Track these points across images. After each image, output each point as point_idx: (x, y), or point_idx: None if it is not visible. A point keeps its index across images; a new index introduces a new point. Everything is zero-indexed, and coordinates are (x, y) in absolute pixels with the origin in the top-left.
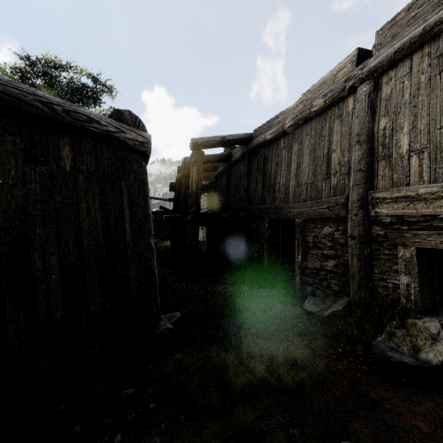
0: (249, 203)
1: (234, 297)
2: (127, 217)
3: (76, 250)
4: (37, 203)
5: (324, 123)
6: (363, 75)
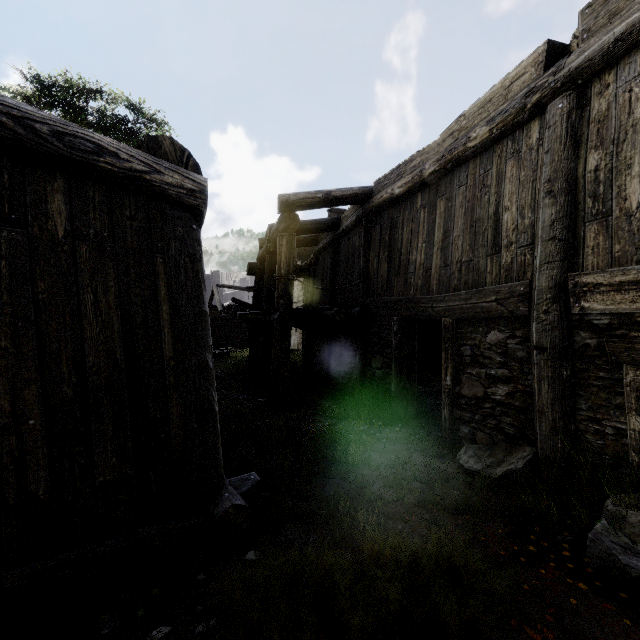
0: (367, 294)
1: (346, 443)
2: (166, 317)
3: (74, 374)
4: (3, 294)
5: (489, 165)
6: (557, 84)
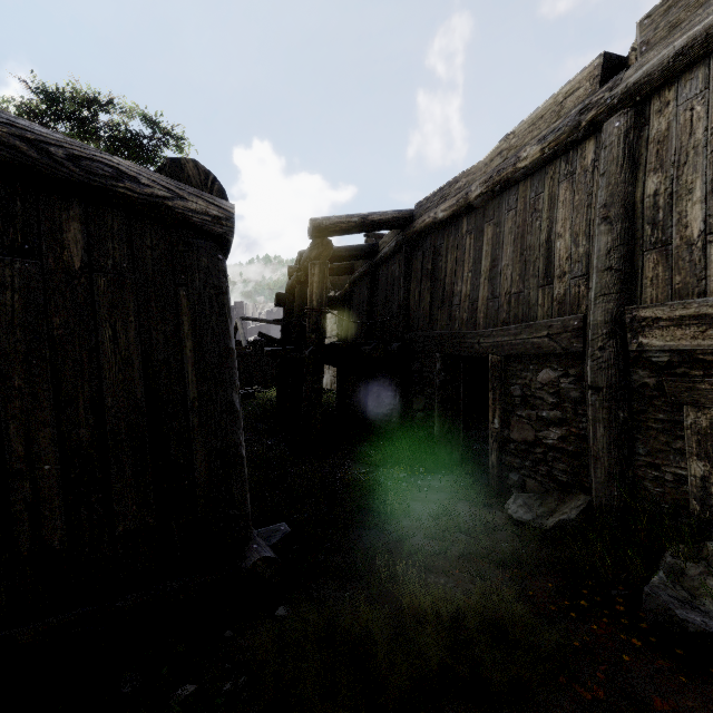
0: (408, 328)
1: (384, 491)
2: (189, 355)
3: (91, 416)
4: (16, 330)
5: (540, 188)
6: (613, 100)
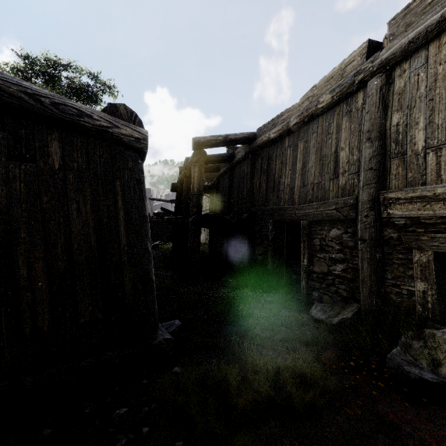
0: (252, 204)
1: (237, 303)
2: (122, 219)
3: (65, 254)
4: (22, 204)
5: (331, 120)
6: (373, 68)
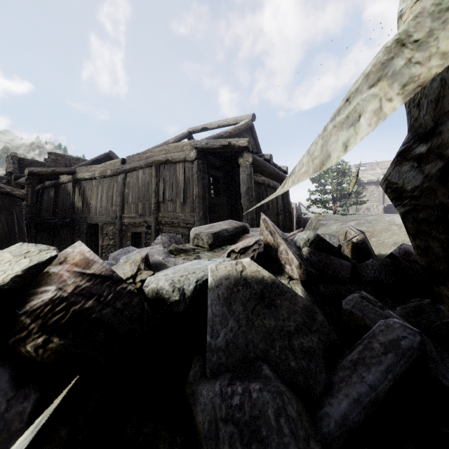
0: (74, 213)
1: None
2: (16, 223)
3: None
4: None
5: (111, 181)
6: (122, 170)
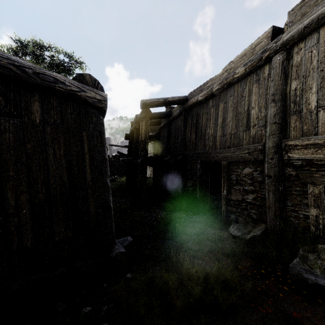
0: (185, 149)
1: (174, 223)
2: (87, 161)
3: (44, 188)
4: (11, 150)
5: (244, 86)
6: (277, 47)
